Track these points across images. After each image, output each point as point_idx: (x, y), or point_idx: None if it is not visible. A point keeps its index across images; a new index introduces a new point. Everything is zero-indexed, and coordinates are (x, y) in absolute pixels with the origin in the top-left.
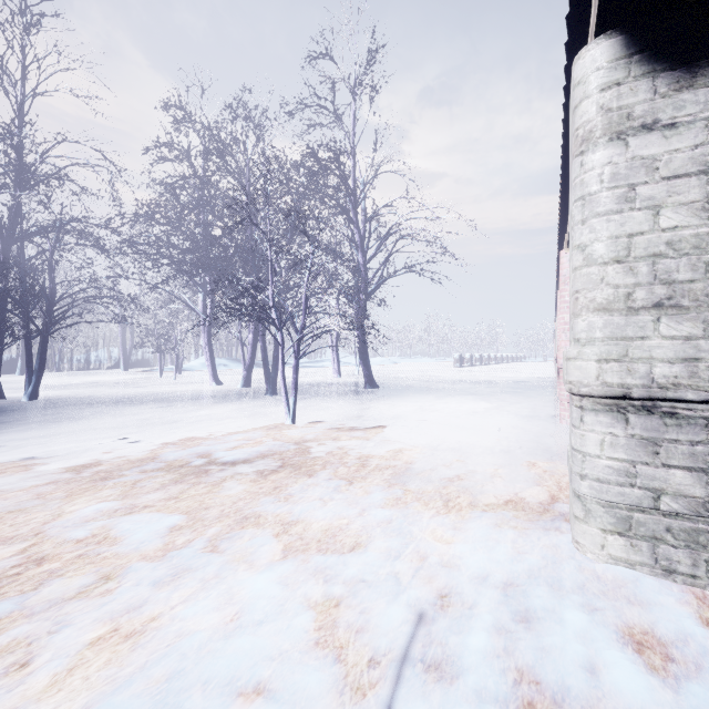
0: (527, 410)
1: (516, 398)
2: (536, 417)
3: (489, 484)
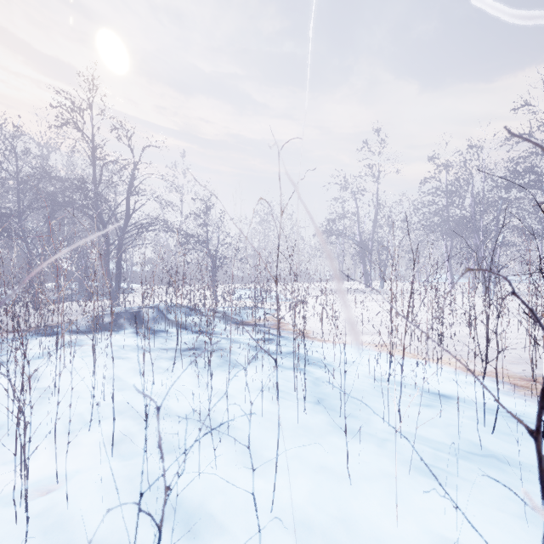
0: None
1: None
2: None
3: None
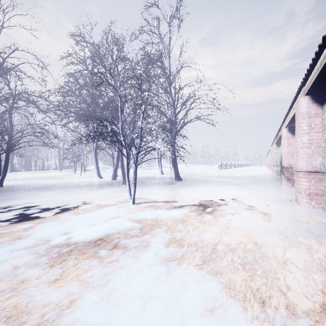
0: (271, 195)
1: (259, 187)
2: (279, 200)
3: (288, 275)
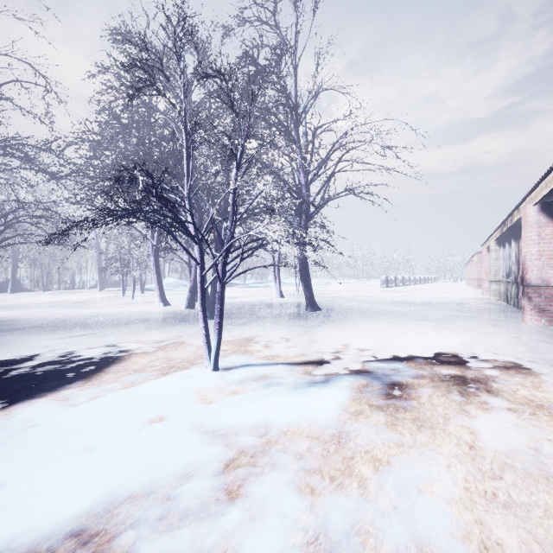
0: (518, 347)
1: (478, 325)
2: (549, 361)
3: None
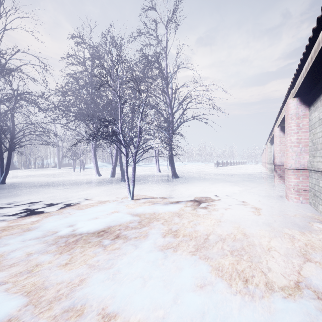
0: (263, 191)
1: (253, 184)
2: (270, 196)
3: (270, 259)
